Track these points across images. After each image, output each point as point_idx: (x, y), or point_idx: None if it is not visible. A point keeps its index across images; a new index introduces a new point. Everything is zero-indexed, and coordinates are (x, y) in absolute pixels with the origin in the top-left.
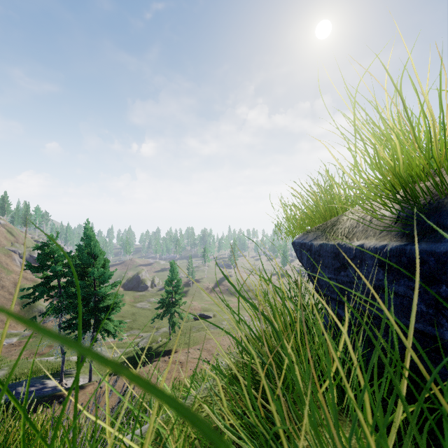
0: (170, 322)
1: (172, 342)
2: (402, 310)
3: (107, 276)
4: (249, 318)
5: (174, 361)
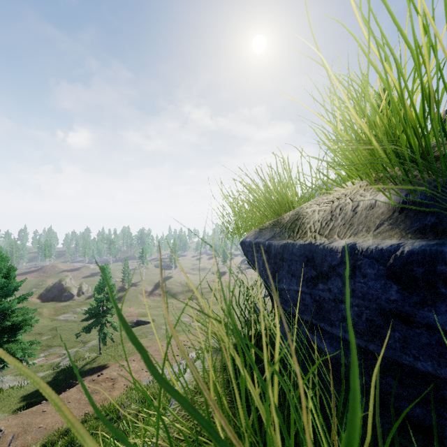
0: (100, 334)
1: (103, 357)
2: (441, 355)
3: (12, 287)
4: (190, 320)
5: (104, 379)
